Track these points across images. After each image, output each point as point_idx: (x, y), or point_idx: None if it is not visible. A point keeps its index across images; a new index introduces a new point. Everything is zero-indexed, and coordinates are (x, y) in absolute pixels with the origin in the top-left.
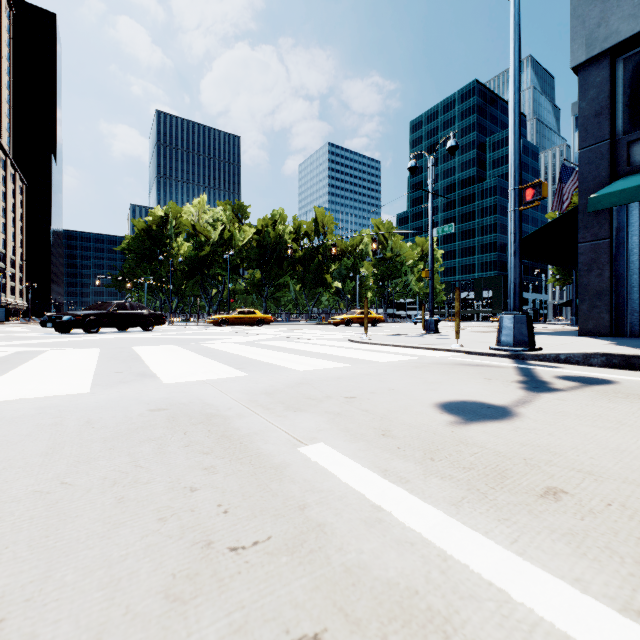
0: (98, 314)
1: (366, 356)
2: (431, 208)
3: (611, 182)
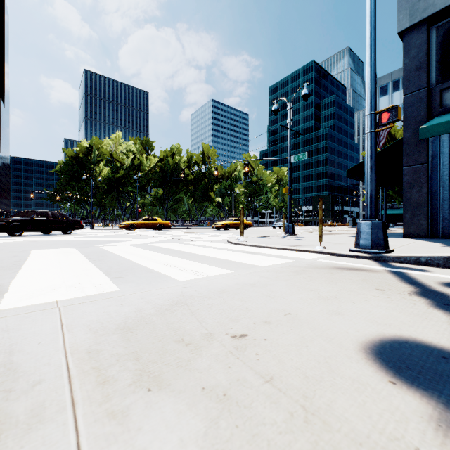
0: (21, 220)
1: (246, 259)
2: (289, 141)
3: (428, 120)
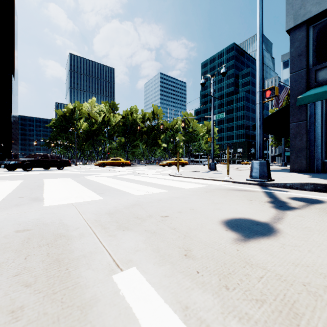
0: (31, 160)
1: (177, 184)
2: (212, 104)
3: (306, 91)
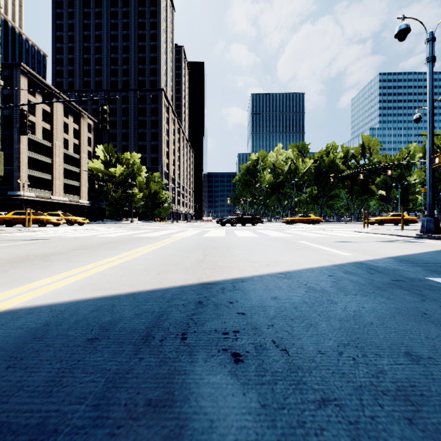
0: (236, 218)
1: (344, 235)
2: None
3: None
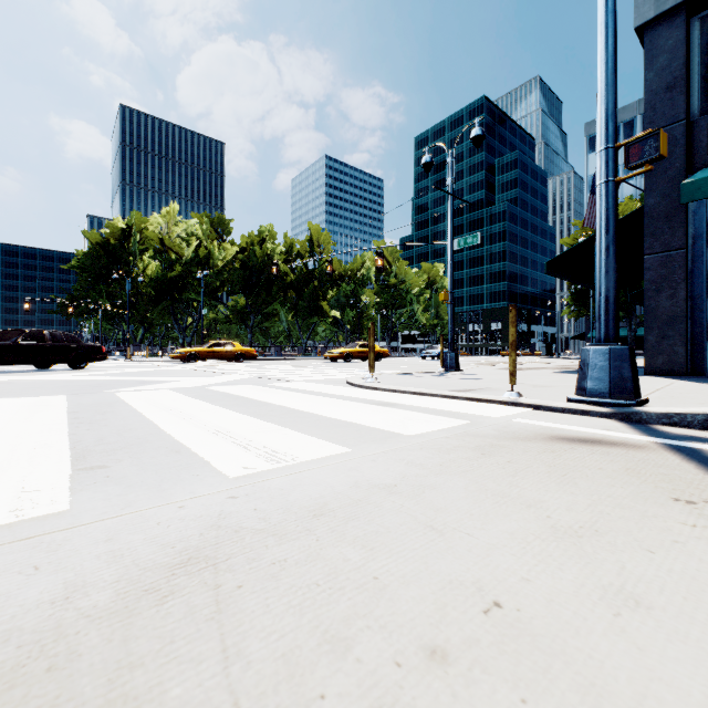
0: None
1: (377, 419)
2: (451, 214)
3: (687, 175)
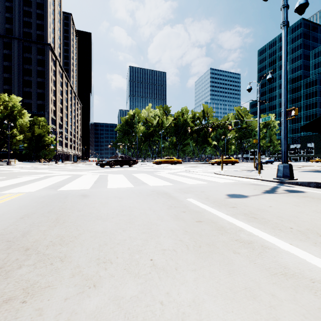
0: (114, 160)
1: (216, 180)
2: (258, 108)
3: None
